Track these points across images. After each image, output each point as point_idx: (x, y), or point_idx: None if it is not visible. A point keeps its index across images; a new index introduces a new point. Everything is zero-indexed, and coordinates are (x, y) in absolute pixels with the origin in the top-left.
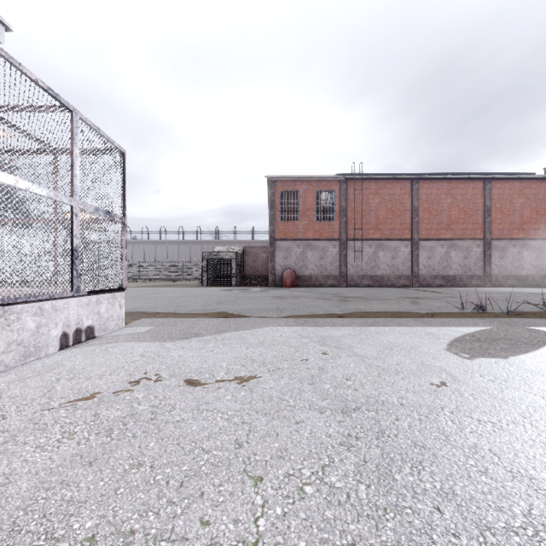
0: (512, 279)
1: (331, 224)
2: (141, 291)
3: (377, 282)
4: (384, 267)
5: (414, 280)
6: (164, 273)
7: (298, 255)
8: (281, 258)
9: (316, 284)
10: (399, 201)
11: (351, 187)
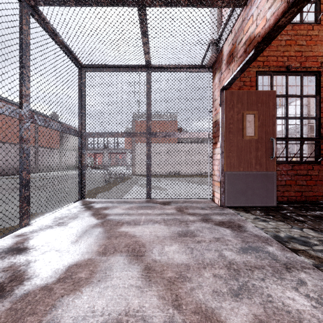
0: (46, 168)
1: None
2: None
3: None
4: None
5: None
6: None
7: None
8: None
9: None
10: None
11: None
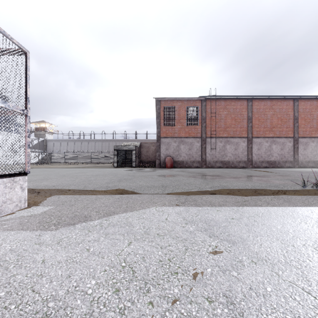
0: (311, 163)
1: (196, 128)
2: (72, 171)
3: (225, 165)
4: (230, 155)
5: (249, 163)
6: (92, 159)
7: (174, 147)
8: (164, 150)
9: (186, 166)
10: (239, 113)
11: (208, 104)
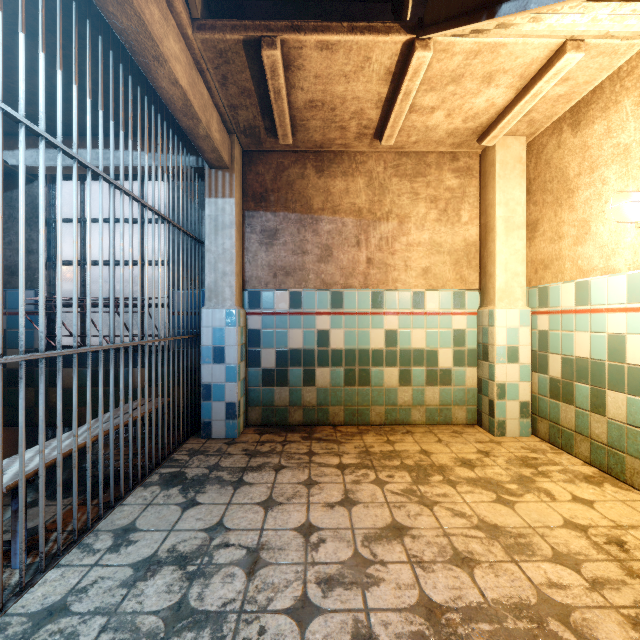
0: None
1: None
2: None
3: None
4: None
5: None
6: None
7: None
8: None
9: None
10: None
11: None
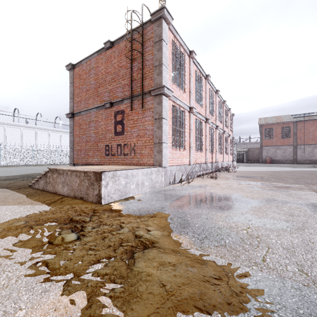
0: None
1: (288, 139)
2: None
3: (313, 162)
4: None
5: None
6: None
7: (272, 152)
8: (265, 153)
9: (281, 163)
10: None
11: (299, 124)
